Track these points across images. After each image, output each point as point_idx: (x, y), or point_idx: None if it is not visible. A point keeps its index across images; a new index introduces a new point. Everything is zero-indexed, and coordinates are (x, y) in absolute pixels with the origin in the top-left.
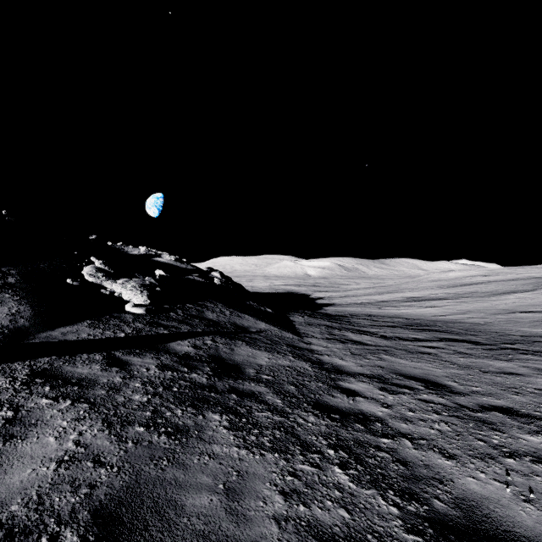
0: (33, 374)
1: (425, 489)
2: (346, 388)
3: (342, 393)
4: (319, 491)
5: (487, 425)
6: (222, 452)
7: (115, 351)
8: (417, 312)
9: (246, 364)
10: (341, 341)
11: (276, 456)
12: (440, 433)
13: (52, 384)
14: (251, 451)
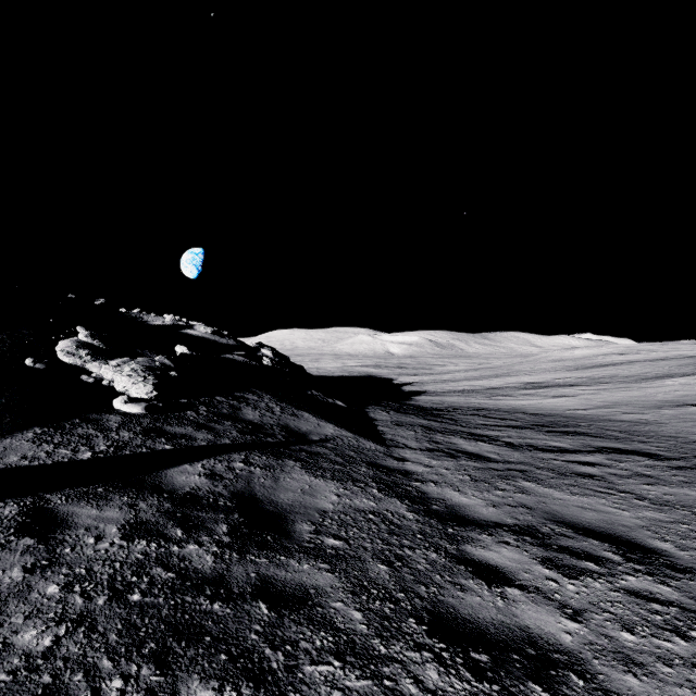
0: None
1: None
2: (481, 561)
3: (477, 576)
4: None
5: None
6: None
7: (54, 494)
8: (543, 405)
9: (298, 511)
10: (450, 454)
11: None
12: None
13: None
14: None
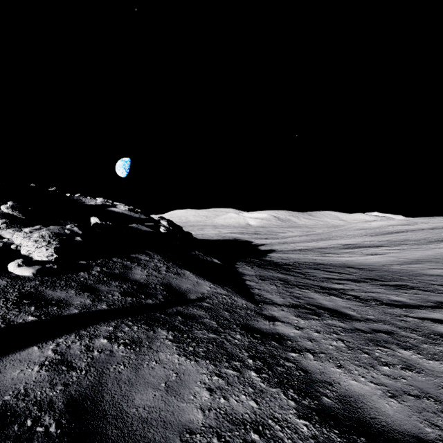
0: None
1: None
2: None
3: None
4: None
5: None
6: None
7: None
8: (363, 261)
9: (152, 436)
10: (313, 311)
11: None
12: None
13: None
14: None
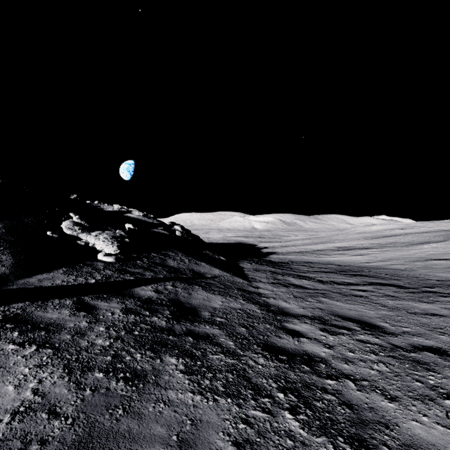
0: (5, 320)
1: (373, 434)
2: (291, 329)
3: (288, 334)
4: (271, 440)
5: (421, 365)
6: (177, 398)
7: (85, 296)
8: (347, 260)
9: (202, 307)
10: (284, 285)
11: (229, 402)
12: (380, 373)
13: (21, 330)
14: (205, 397)
